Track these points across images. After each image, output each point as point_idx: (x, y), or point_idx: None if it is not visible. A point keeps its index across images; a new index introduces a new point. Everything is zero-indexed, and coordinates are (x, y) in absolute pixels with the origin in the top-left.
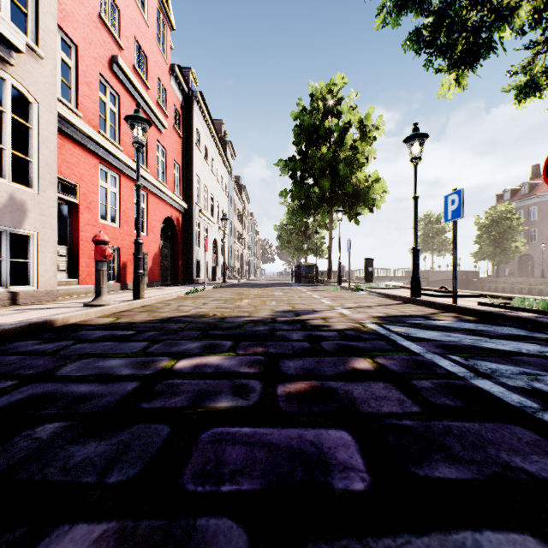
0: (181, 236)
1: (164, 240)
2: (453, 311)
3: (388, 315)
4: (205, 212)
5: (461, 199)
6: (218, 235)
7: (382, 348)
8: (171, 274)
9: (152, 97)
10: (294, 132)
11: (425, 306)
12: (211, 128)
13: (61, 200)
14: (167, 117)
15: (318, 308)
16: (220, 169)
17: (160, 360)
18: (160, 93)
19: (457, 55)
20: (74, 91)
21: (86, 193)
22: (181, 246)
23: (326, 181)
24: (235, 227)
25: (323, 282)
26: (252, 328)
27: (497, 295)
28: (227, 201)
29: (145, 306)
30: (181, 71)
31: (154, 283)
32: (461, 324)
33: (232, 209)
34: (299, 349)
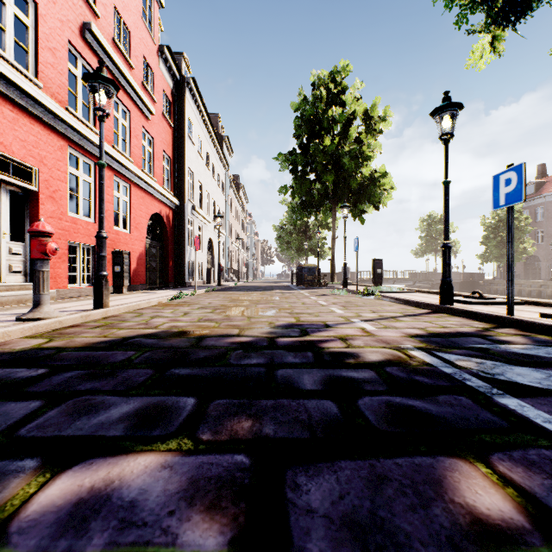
0: (172, 235)
1: (154, 239)
2: (509, 325)
3: (428, 333)
4: (199, 210)
5: (523, 176)
6: (214, 235)
7: (480, 421)
8: (160, 276)
9: (137, 78)
10: (294, 123)
11: (464, 316)
12: (206, 119)
13: (14, 187)
14: (155, 103)
15: (330, 321)
16: (216, 164)
17: (14, 472)
18: (147, 75)
19: (499, 6)
20: (32, 56)
21: (48, 179)
22: (171, 245)
23: (329, 176)
24: (232, 227)
25: (326, 284)
26: (238, 360)
27: (547, 303)
28: (224, 199)
29: (108, 318)
30: (171, 53)
31: (139, 287)
32: (548, 350)
33: (229, 208)
34: (321, 425)
